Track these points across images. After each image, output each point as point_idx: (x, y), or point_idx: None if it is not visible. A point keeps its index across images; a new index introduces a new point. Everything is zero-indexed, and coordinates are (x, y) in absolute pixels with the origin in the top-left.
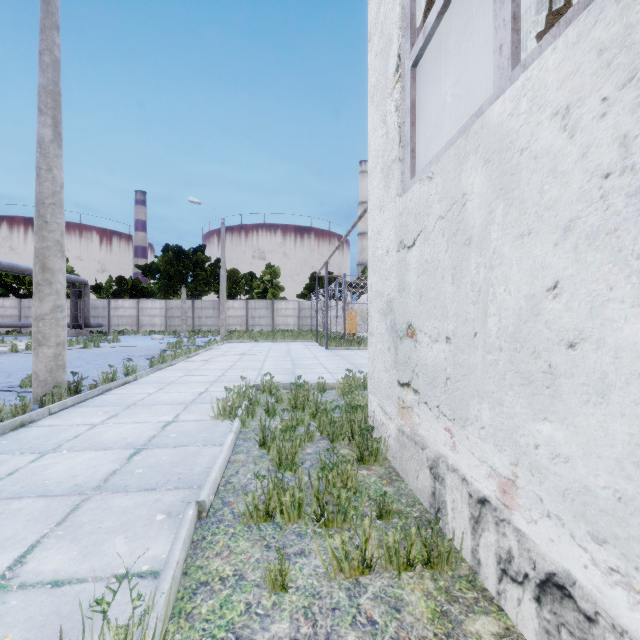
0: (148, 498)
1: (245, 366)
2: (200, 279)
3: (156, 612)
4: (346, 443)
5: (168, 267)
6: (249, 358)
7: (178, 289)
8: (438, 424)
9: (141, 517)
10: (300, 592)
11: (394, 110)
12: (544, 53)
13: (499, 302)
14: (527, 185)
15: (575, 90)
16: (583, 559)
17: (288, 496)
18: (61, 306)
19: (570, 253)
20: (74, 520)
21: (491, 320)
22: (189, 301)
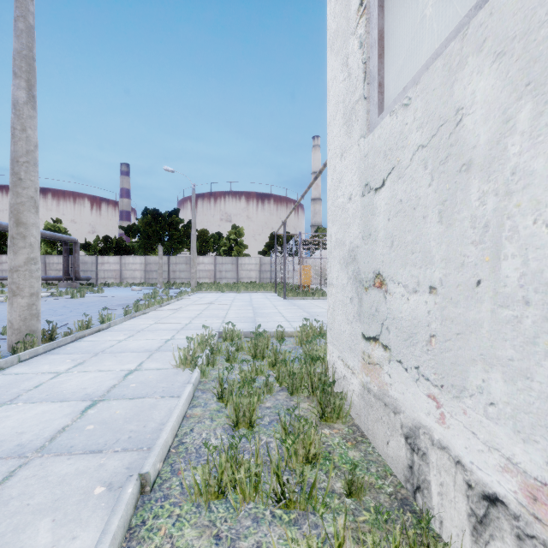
0: (91, 463)
1: (211, 314)
2: (174, 238)
3: None
4: (306, 395)
5: (147, 228)
6: (215, 307)
7: (156, 247)
8: (417, 388)
9: (78, 490)
10: None
11: (358, 47)
12: None
13: (524, 238)
14: None
15: None
16: None
17: (243, 471)
18: (35, 258)
19: None
20: (2, 493)
21: (508, 263)
22: (165, 257)
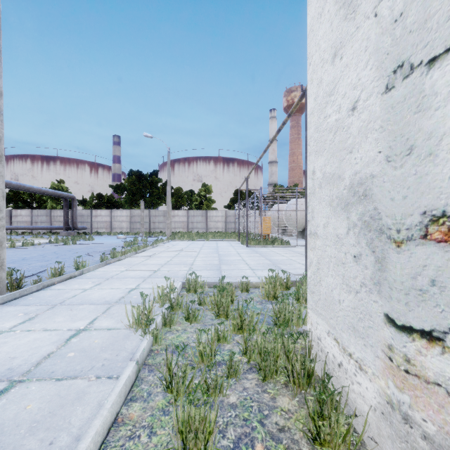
0: None
1: (179, 261)
2: (154, 195)
3: None
4: (282, 382)
5: (132, 186)
6: (184, 254)
7: (139, 202)
8: None
9: None
10: None
11: None
12: None
13: None
14: None
15: None
16: None
17: None
18: None
19: None
20: None
21: None
22: (146, 211)
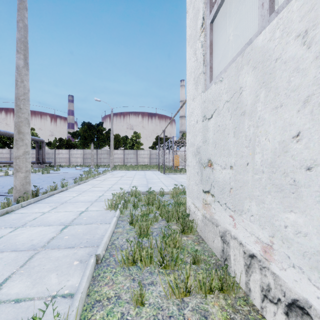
0: (70, 252)
1: (123, 182)
2: (100, 139)
3: (70, 319)
4: (175, 222)
5: (84, 133)
6: (125, 178)
7: (89, 144)
8: (225, 213)
9: (66, 263)
10: (151, 306)
11: (200, 47)
12: (291, 2)
13: (262, 145)
14: (280, 78)
15: (311, 20)
16: (316, 293)
17: (144, 252)
18: (28, 151)
19: (308, 115)
20: (30, 264)
21: (257, 156)
22: (95, 150)
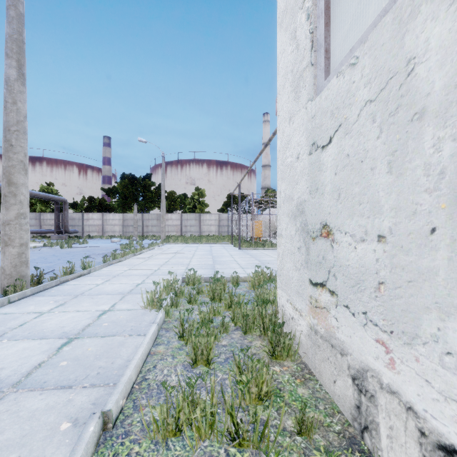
0: (61, 398)
1: (176, 262)
2: (147, 198)
3: None
4: (258, 334)
5: (124, 190)
6: (180, 256)
7: (132, 206)
8: (365, 333)
9: (45, 425)
10: None
11: (305, 20)
12: None
13: None
14: None
15: None
16: None
17: (198, 411)
18: (24, 214)
19: None
20: None
21: None
22: (139, 214)
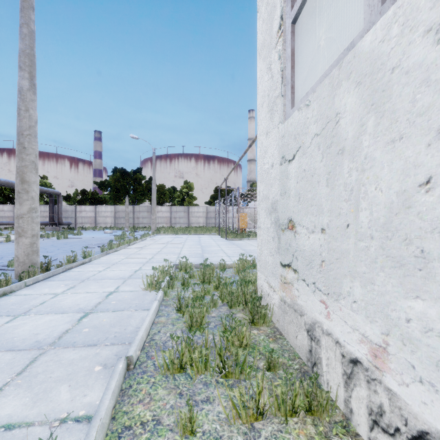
0: (90, 352)
1: (168, 251)
2: (138, 191)
3: None
4: (241, 308)
5: (116, 183)
6: (171, 246)
7: (123, 198)
8: (314, 297)
9: (83, 368)
10: (206, 436)
11: (277, 58)
12: None
13: (370, 198)
14: (398, 97)
15: None
16: None
17: (197, 353)
18: (35, 208)
19: None
20: (31, 370)
21: (363, 213)
22: (131, 206)
